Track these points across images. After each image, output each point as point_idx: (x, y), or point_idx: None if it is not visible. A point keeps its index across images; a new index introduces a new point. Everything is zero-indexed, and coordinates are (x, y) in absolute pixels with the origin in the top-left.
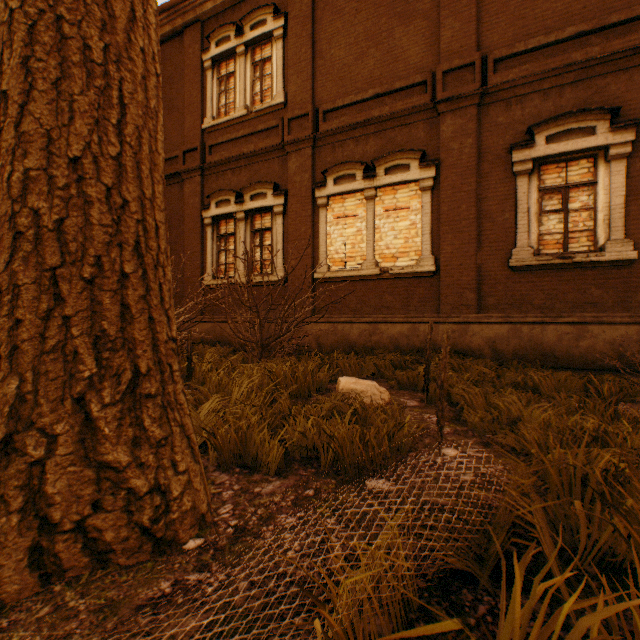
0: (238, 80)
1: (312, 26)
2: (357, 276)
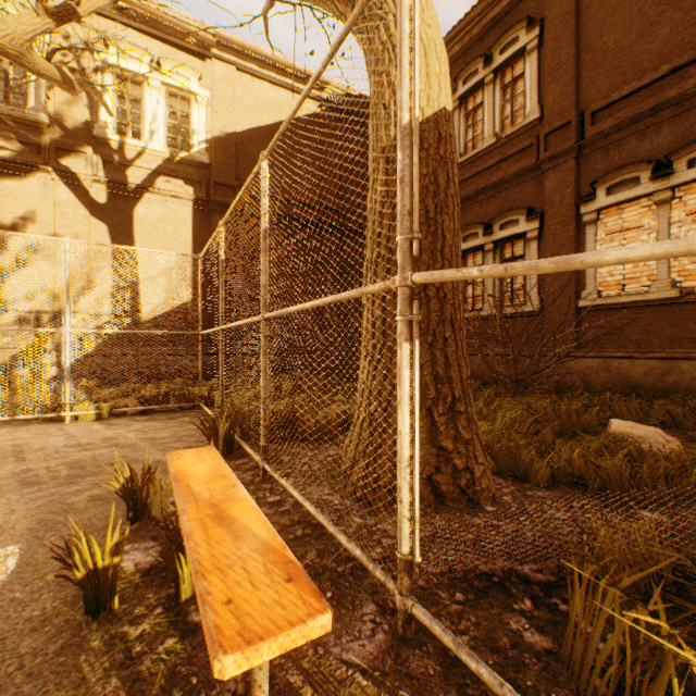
0: (485, 110)
1: (575, 20)
2: (641, 301)
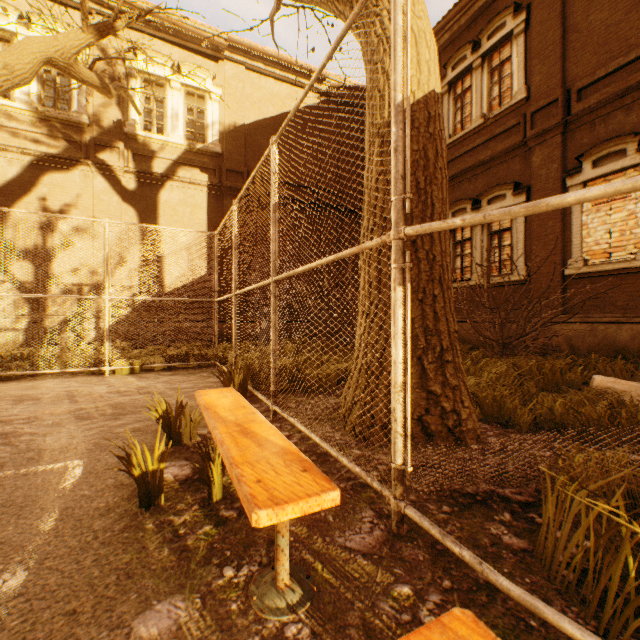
0: (473, 93)
1: (561, 3)
2: (627, 268)
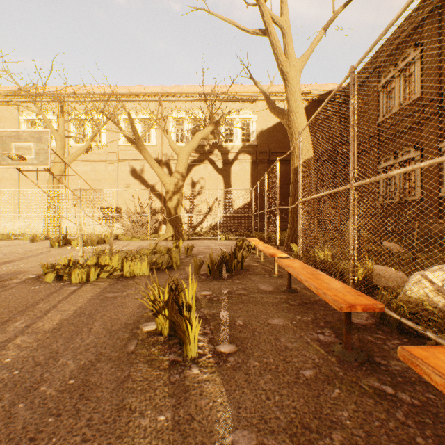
0: (395, 91)
1: (437, 44)
2: None
